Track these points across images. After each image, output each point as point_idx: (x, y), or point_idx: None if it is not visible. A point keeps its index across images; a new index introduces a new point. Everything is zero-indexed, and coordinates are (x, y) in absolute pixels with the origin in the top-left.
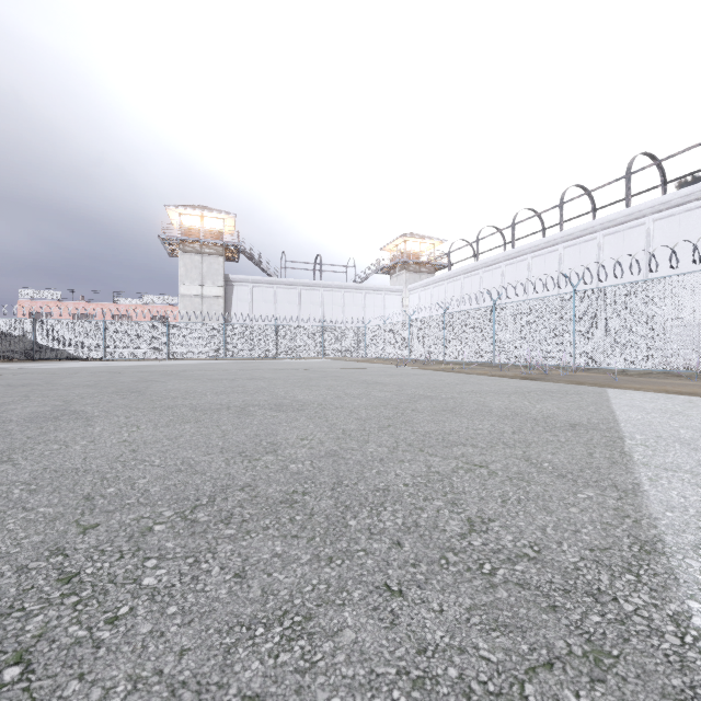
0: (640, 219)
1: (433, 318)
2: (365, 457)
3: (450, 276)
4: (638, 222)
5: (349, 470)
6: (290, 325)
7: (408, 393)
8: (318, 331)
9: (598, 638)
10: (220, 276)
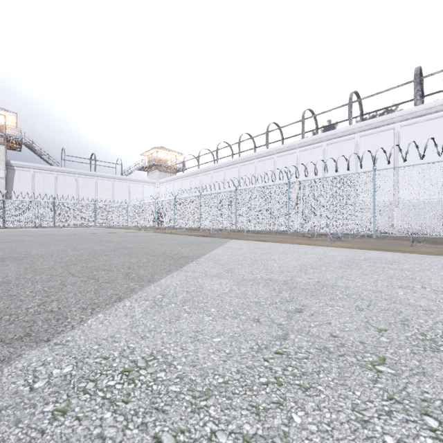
0: (272, 155)
1: (168, 201)
2: (26, 281)
3: (184, 176)
4: (271, 157)
5: (3, 289)
6: (67, 203)
7: (118, 246)
8: (90, 207)
9: (34, 332)
10: (1, 161)
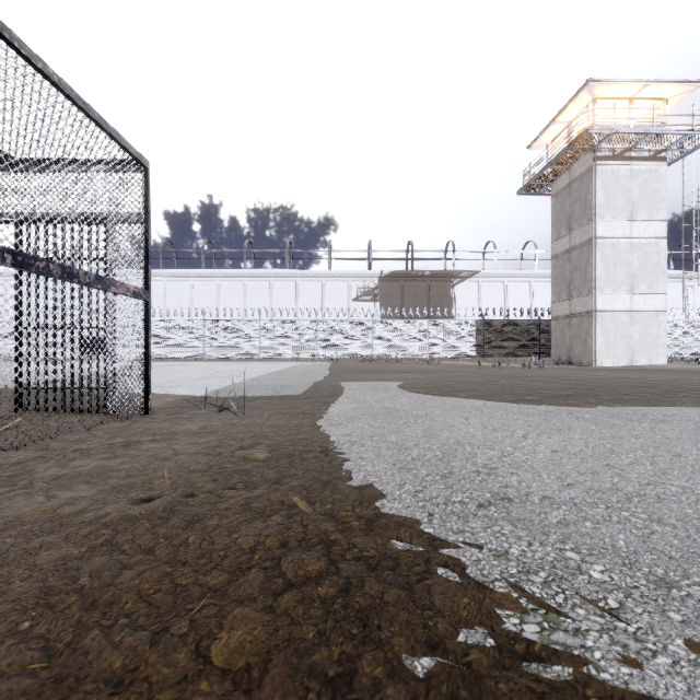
0: None
1: None
2: None
3: None
4: None
5: None
6: None
7: None
8: None
9: None
10: None
